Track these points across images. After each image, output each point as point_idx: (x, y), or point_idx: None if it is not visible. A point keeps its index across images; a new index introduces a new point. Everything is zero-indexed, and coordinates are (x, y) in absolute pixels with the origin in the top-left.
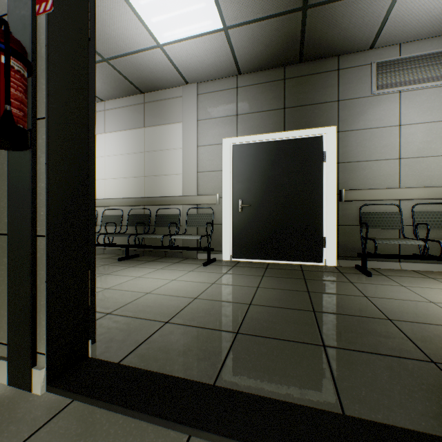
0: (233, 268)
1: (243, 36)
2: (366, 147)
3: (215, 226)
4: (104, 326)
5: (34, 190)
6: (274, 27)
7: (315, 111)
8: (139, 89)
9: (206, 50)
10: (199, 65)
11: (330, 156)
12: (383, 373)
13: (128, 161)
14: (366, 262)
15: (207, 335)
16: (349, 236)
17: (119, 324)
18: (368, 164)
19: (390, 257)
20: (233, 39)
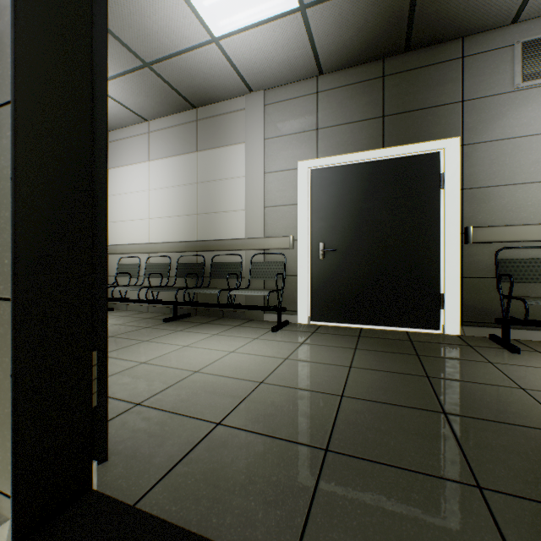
0: (313, 335)
1: (327, 17)
2: (505, 165)
3: (287, 278)
4: (128, 426)
5: None
6: None
7: (427, 118)
8: (190, 103)
9: (275, 41)
10: (266, 64)
11: (450, 180)
12: None
13: (177, 196)
14: (509, 332)
15: (279, 452)
16: (478, 293)
17: (150, 423)
18: (509, 190)
19: None
20: (312, 23)
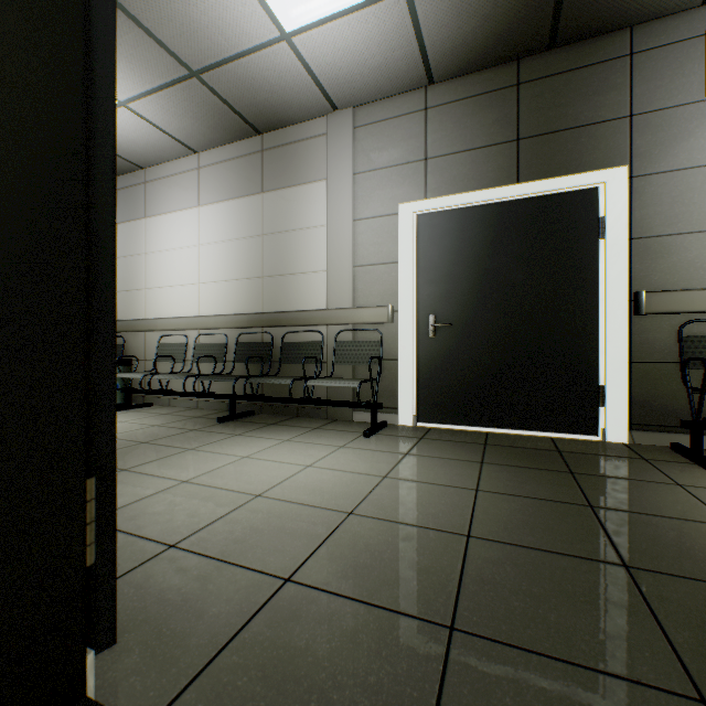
0: (421, 442)
1: None
2: (693, 204)
3: (384, 364)
4: (154, 582)
5: None
6: None
7: (581, 140)
8: (253, 127)
9: (369, 37)
10: (356, 70)
11: (613, 226)
12: None
13: (235, 253)
14: (701, 440)
15: (379, 630)
16: (654, 384)
17: (187, 578)
18: (698, 239)
19: None
20: (420, 10)
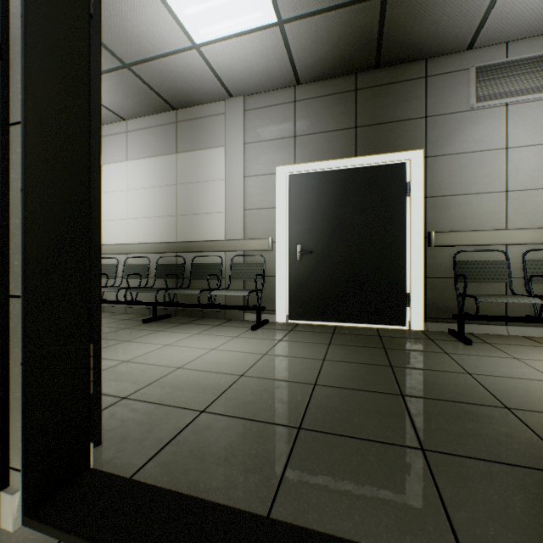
0: (291, 333)
1: (303, 33)
2: (462, 177)
3: (266, 279)
4: (117, 417)
5: (4, 228)
6: (344, 20)
7: (395, 131)
8: (170, 104)
9: (255, 51)
10: (246, 72)
11: (415, 188)
12: (515, 496)
13: (156, 197)
14: (464, 326)
15: (258, 431)
16: (440, 292)
17: (138, 414)
18: (465, 199)
19: (496, 320)
20: (290, 37)
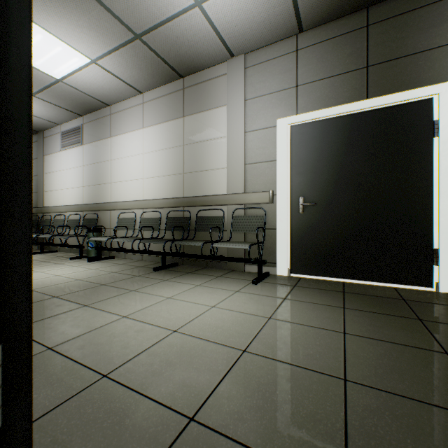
0: (294, 289)
1: None
2: None
3: (267, 232)
4: (84, 413)
5: None
6: None
7: (418, 63)
8: (177, 72)
9: None
10: (247, 25)
11: (446, 127)
12: None
13: (166, 157)
14: None
15: None
16: None
17: (110, 411)
18: None
19: None
20: None
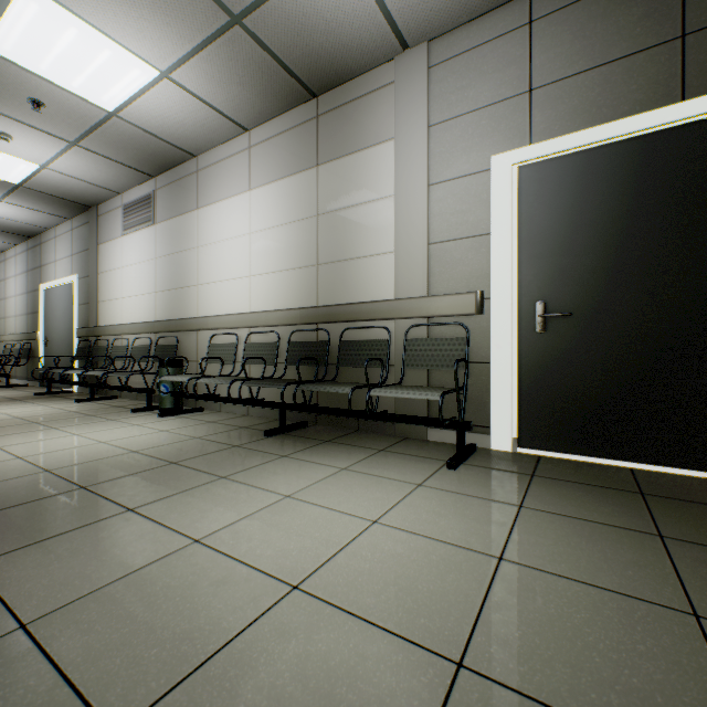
0: (535, 483)
1: None
2: None
3: (470, 368)
4: None
5: None
6: None
7: None
8: (306, 87)
9: None
10: None
11: None
12: None
13: (288, 238)
14: None
15: None
16: None
17: None
18: None
19: None
20: None
